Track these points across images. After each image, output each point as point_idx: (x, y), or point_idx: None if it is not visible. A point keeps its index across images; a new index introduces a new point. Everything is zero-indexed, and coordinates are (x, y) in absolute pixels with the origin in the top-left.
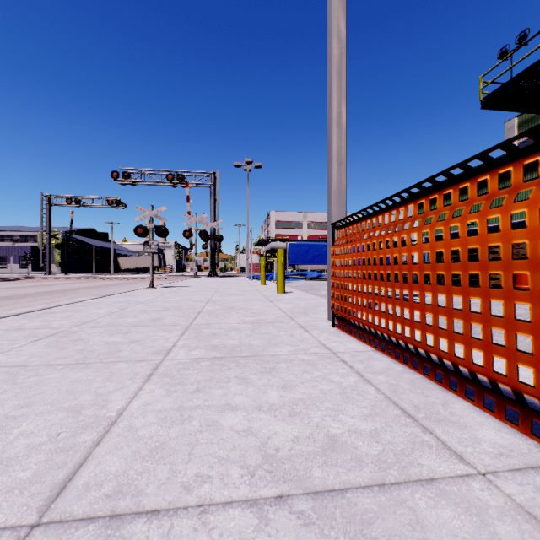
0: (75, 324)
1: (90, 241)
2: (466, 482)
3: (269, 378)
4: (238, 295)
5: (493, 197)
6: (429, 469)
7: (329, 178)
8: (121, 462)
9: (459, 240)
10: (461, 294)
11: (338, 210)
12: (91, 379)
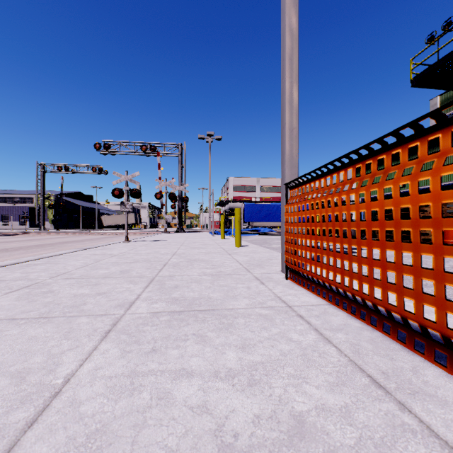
0: (51, 276)
1: (78, 202)
2: None
3: (227, 336)
4: (200, 249)
5: None
6: None
7: (282, 143)
8: None
9: (430, 195)
10: (433, 253)
11: (291, 172)
12: (48, 336)
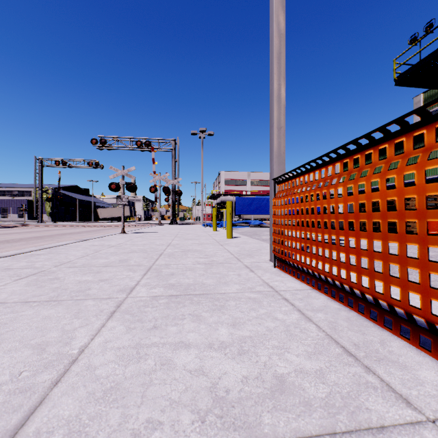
0: (55, 264)
1: (75, 196)
2: (417, 430)
3: (219, 315)
4: (194, 240)
5: (430, 150)
6: (377, 415)
7: (270, 140)
8: (75, 405)
9: (395, 191)
10: (398, 241)
11: (278, 168)
12: (60, 316)
